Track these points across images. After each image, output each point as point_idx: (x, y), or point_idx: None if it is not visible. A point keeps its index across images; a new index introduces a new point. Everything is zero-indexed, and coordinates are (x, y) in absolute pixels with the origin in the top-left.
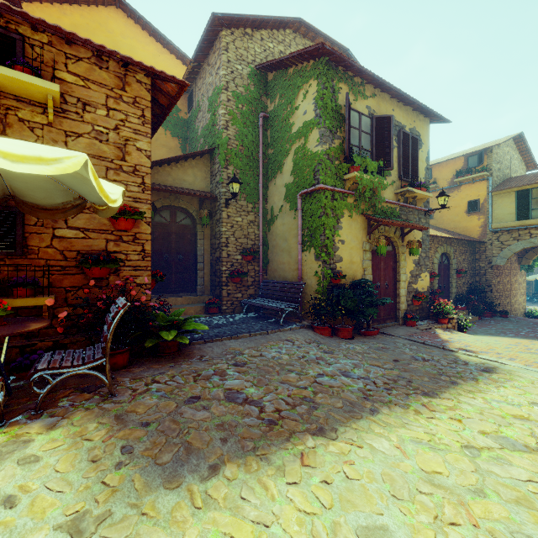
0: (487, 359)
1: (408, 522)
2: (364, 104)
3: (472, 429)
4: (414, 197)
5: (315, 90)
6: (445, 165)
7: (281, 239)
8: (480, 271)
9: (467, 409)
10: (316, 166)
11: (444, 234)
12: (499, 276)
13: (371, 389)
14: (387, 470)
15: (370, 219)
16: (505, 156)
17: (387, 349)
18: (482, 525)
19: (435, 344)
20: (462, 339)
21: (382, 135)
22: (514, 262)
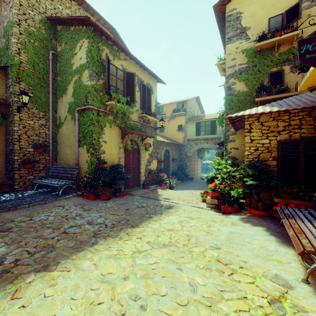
0: (172, 202)
1: (71, 313)
2: (119, 63)
3: (144, 242)
4: (148, 120)
5: (87, 45)
6: (169, 106)
7: (66, 138)
8: (183, 159)
9: (148, 231)
10: (87, 93)
11: (166, 140)
12: (190, 161)
13: (101, 230)
14: (78, 282)
15: (122, 130)
16: (193, 106)
17: (126, 203)
18: (116, 298)
19: (154, 197)
20: (168, 193)
21: (130, 83)
22: (196, 155)
